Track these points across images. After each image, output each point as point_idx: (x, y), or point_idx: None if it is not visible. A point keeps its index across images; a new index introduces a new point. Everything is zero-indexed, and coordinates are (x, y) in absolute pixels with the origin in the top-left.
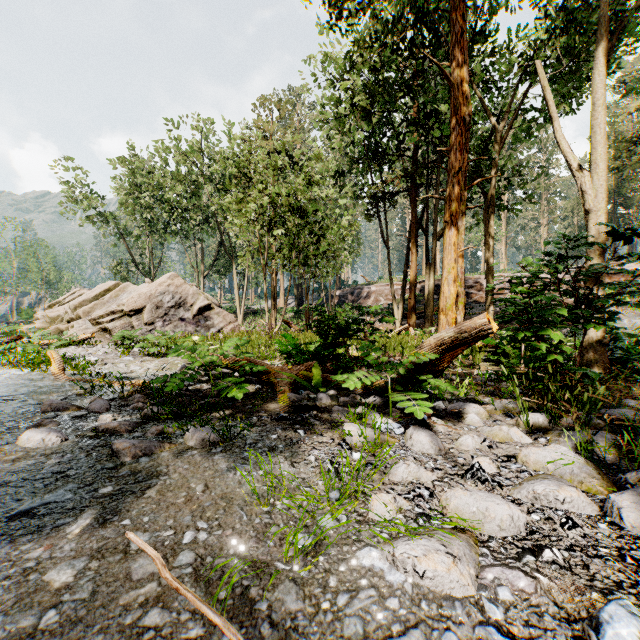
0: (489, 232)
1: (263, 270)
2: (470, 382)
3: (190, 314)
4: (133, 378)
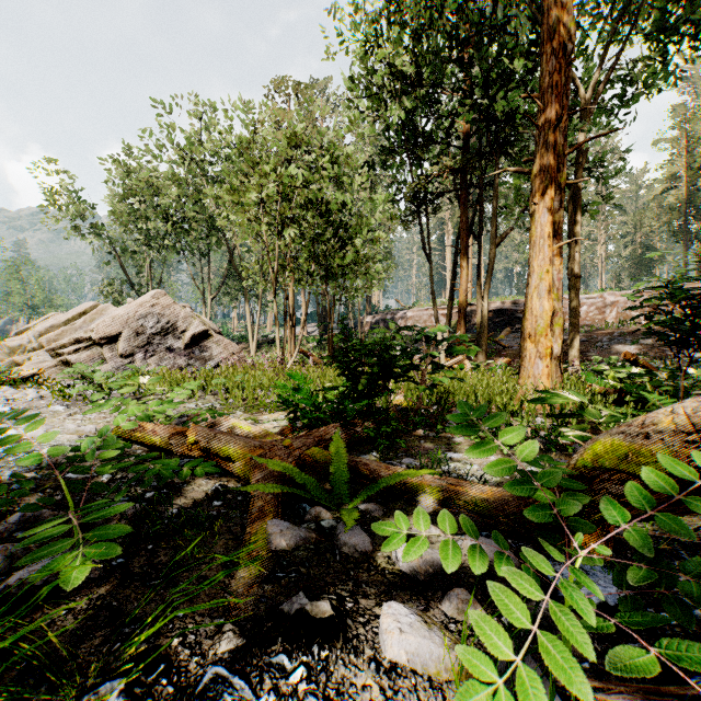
0: (575, 232)
1: (273, 285)
2: None
3: (181, 343)
4: None
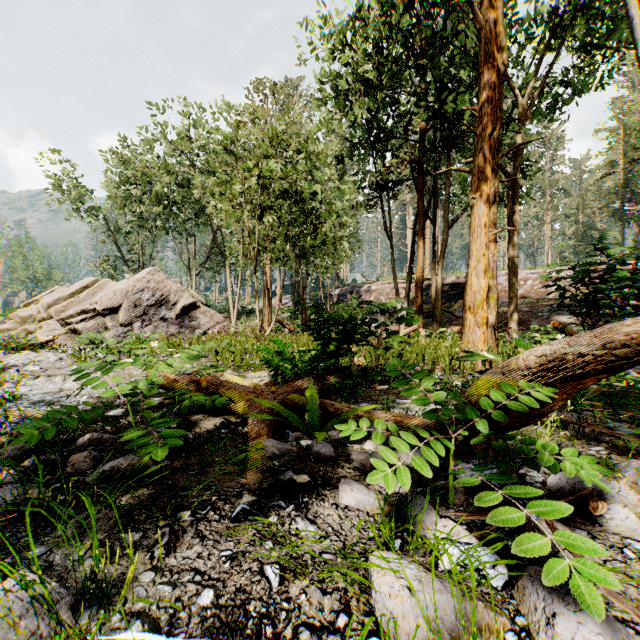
0: (513, 218)
1: (253, 263)
2: (553, 418)
3: (173, 313)
4: (51, 403)
